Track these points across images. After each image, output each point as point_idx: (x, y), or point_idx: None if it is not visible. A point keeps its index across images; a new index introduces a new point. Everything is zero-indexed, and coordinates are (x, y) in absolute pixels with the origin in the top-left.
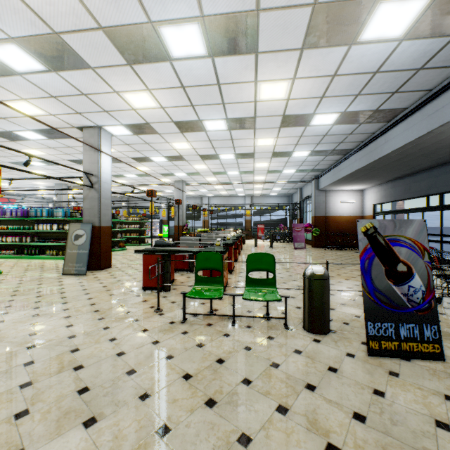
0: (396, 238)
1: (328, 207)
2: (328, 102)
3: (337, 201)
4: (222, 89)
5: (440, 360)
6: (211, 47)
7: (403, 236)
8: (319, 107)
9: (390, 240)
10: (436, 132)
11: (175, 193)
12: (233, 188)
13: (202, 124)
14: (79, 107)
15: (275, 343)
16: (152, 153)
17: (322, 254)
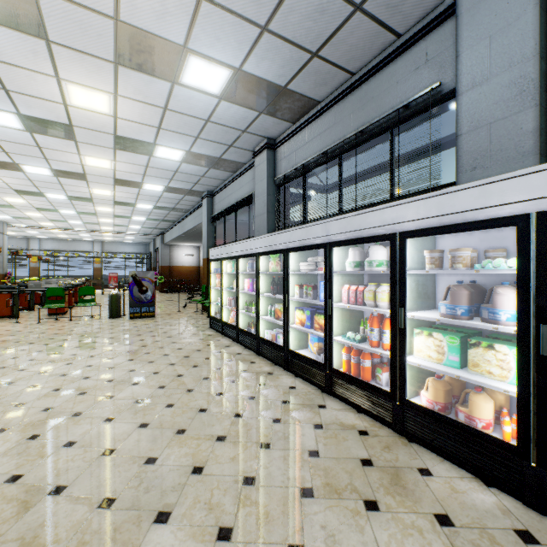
0: (144, 278)
1: (172, 259)
2: (142, 201)
3: (180, 254)
4: (64, 186)
5: (155, 317)
6: (56, 175)
7: (147, 277)
8: (138, 202)
9: (142, 279)
10: (199, 227)
11: None
12: (76, 233)
13: (44, 194)
14: None
15: (92, 321)
16: None
17: (161, 296)
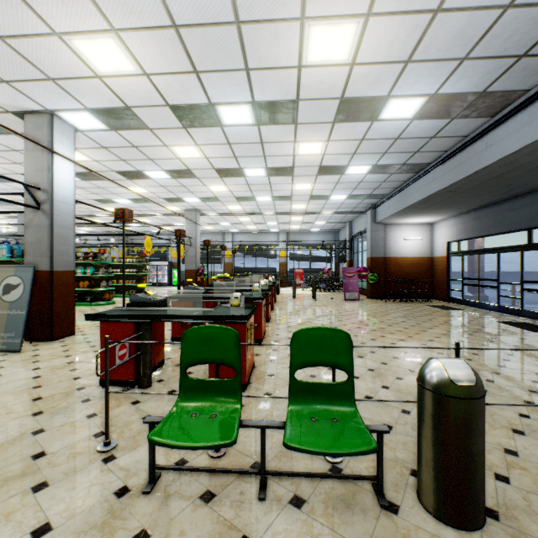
0: None
1: (387, 246)
2: (414, 73)
3: (400, 238)
4: (244, 36)
5: None
6: None
7: None
8: (398, 84)
9: None
10: None
11: (186, 225)
12: (263, 221)
13: (216, 113)
14: (1, 67)
15: None
16: (146, 165)
17: (384, 308)
